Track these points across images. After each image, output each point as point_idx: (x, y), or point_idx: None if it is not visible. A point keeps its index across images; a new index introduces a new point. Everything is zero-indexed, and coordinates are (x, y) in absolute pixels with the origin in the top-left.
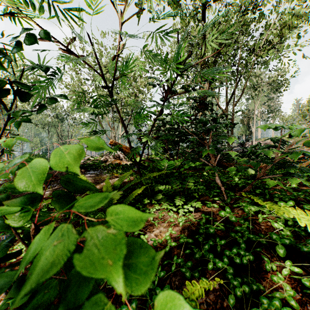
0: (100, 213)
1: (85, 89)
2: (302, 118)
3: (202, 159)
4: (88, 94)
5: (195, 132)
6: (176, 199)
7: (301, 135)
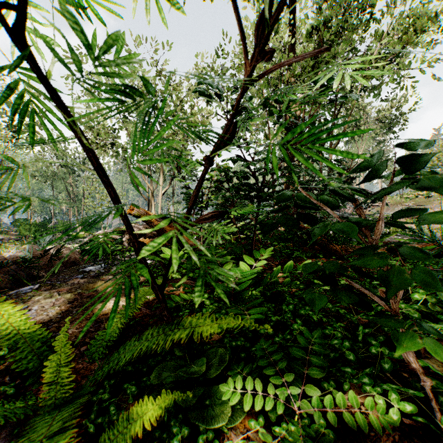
0: None
1: (105, 122)
2: None
3: (352, 282)
4: (113, 132)
5: (328, 200)
6: None
7: (423, 195)
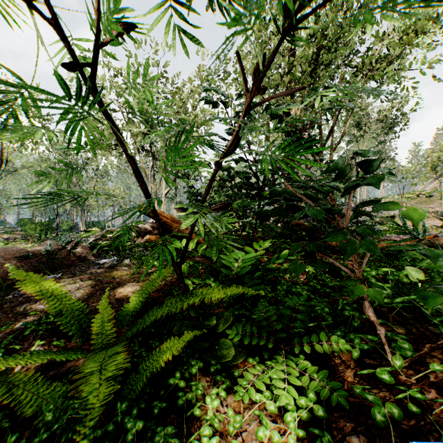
0: (77, 403)
1: None
2: (431, 170)
3: (328, 257)
4: None
5: (310, 195)
6: (277, 383)
7: (424, 195)
